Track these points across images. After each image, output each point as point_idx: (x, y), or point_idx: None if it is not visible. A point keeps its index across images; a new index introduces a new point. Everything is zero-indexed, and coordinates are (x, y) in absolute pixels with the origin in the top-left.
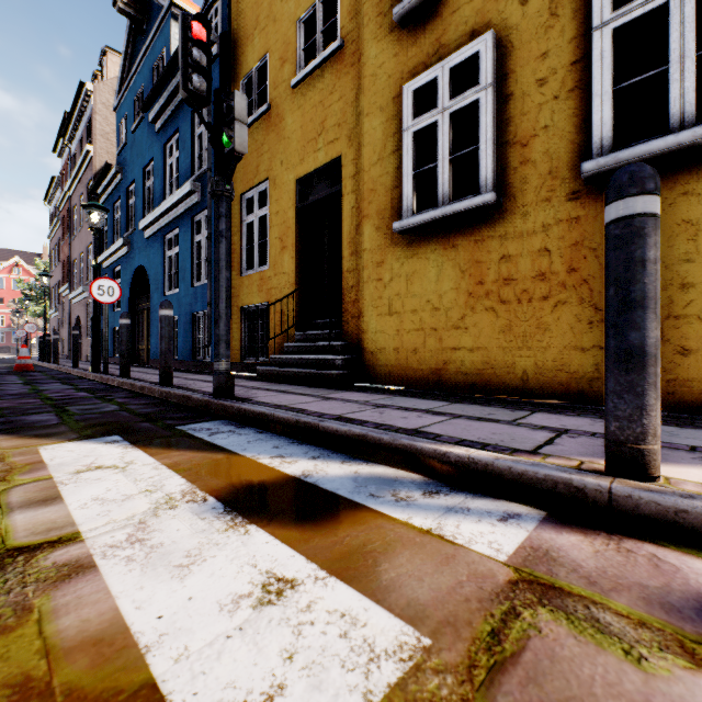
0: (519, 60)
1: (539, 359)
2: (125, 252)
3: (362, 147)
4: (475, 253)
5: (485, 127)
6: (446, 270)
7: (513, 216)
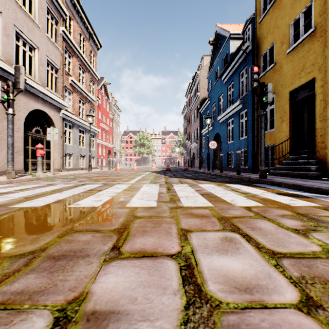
0: None
1: None
2: (211, 129)
3: (326, 73)
4: None
5: None
6: None
7: None
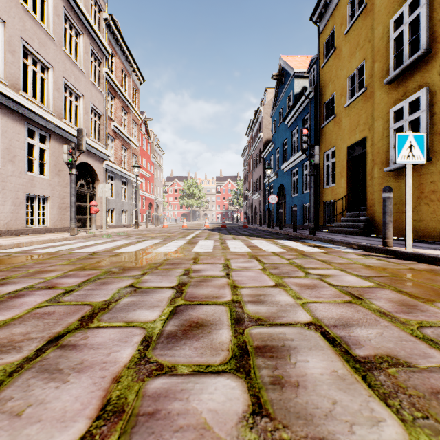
0: (438, 98)
1: None
2: (275, 178)
3: (374, 134)
4: (420, 180)
5: (422, 128)
6: None
7: (435, 164)
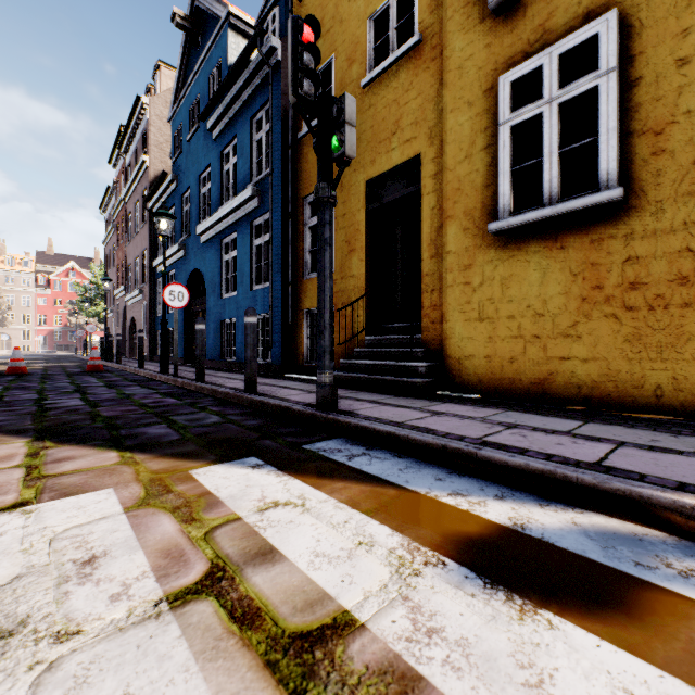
0: (650, 40)
1: (678, 372)
2: (180, 257)
3: (445, 145)
4: (590, 255)
5: (606, 116)
6: (553, 273)
7: (643, 213)
